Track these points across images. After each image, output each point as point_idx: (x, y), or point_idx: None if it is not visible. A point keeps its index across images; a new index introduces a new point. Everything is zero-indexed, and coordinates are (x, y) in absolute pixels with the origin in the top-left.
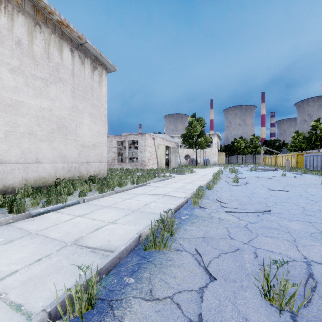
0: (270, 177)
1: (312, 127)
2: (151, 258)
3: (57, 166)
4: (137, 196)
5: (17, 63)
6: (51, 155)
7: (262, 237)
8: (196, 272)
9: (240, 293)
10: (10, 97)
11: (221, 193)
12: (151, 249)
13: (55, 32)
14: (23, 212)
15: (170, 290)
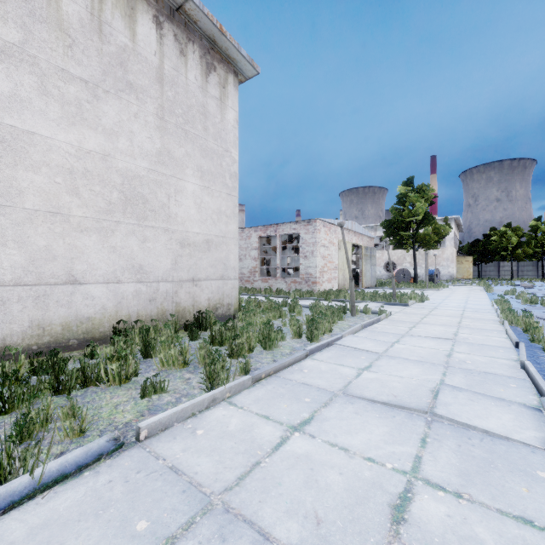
0: None
1: None
2: None
3: (121, 291)
4: (328, 413)
5: (17, 35)
6: (106, 264)
7: None
8: None
9: None
10: None
11: None
12: None
13: None
14: None
15: None
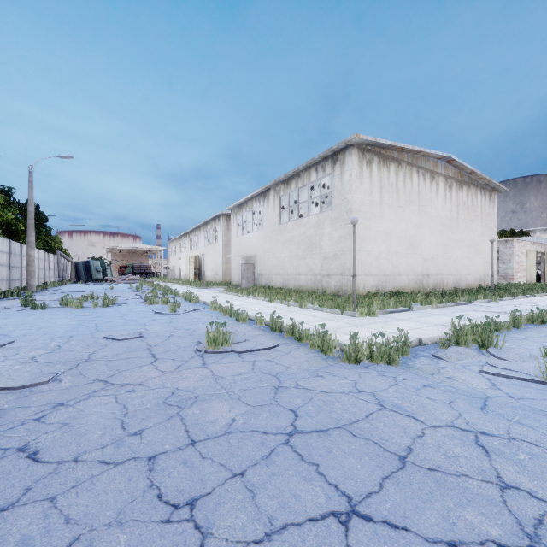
0: None
1: None
2: None
3: (475, 277)
4: None
5: (463, 216)
6: (473, 270)
7: None
8: None
9: None
10: (461, 237)
11: None
12: None
13: (474, 185)
14: (517, 296)
15: None
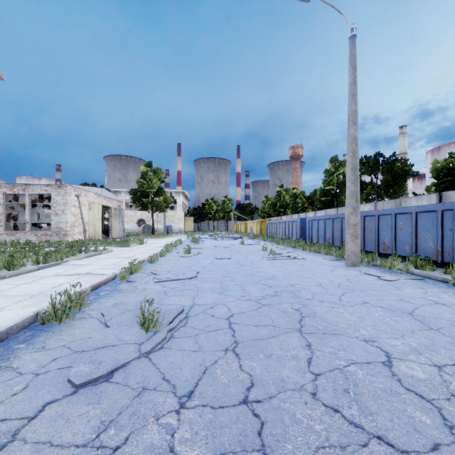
0: (229, 246)
1: (277, 193)
2: (50, 329)
3: None
4: (42, 280)
5: None
6: None
7: (173, 296)
8: (96, 328)
9: (126, 330)
10: None
11: (163, 266)
12: (50, 322)
13: None
14: None
15: (65, 342)
